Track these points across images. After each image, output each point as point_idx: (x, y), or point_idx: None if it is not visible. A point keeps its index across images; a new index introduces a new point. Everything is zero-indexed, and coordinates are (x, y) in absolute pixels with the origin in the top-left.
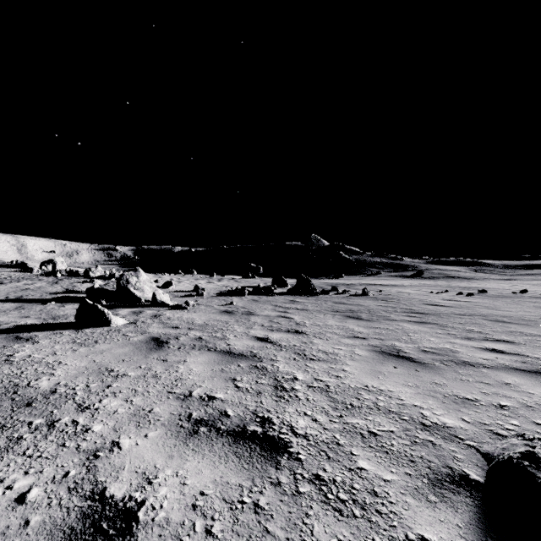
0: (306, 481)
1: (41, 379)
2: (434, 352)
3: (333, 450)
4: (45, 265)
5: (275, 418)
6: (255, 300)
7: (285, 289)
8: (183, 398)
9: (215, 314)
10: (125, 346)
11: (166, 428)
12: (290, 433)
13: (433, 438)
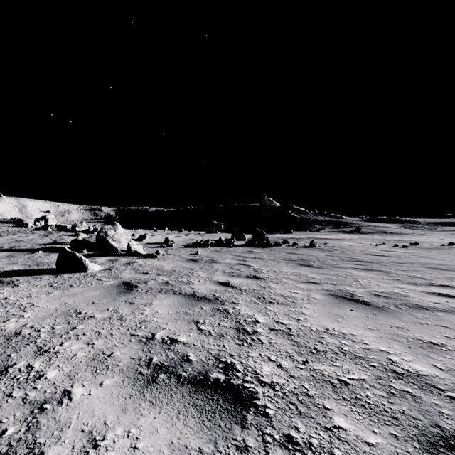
0: (277, 445)
1: (10, 320)
2: (386, 296)
3: (303, 402)
4: (38, 221)
5: (239, 363)
6: (217, 250)
7: (243, 242)
8: (145, 341)
9: (182, 262)
10: (97, 289)
11: (123, 374)
12: (255, 381)
13: (410, 388)
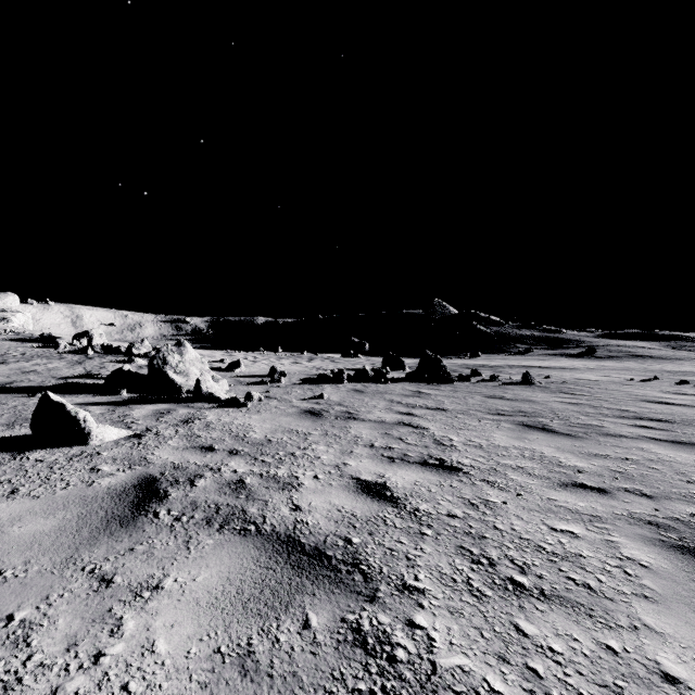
0: None
1: None
2: None
3: None
4: (77, 339)
5: None
6: (359, 390)
7: (401, 373)
8: None
9: (290, 418)
10: (62, 507)
11: None
12: None
13: None
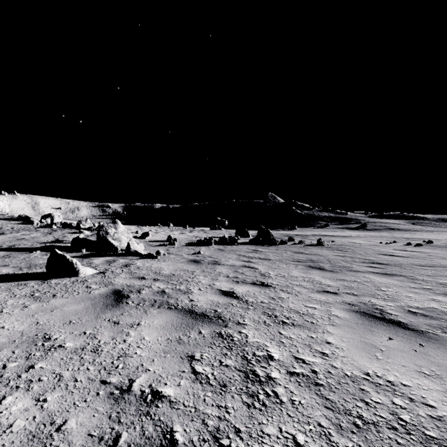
0: None
1: None
2: (425, 315)
3: None
4: (44, 219)
5: None
6: (221, 249)
7: (247, 239)
8: (116, 396)
9: (183, 264)
10: (82, 301)
11: None
12: None
13: None
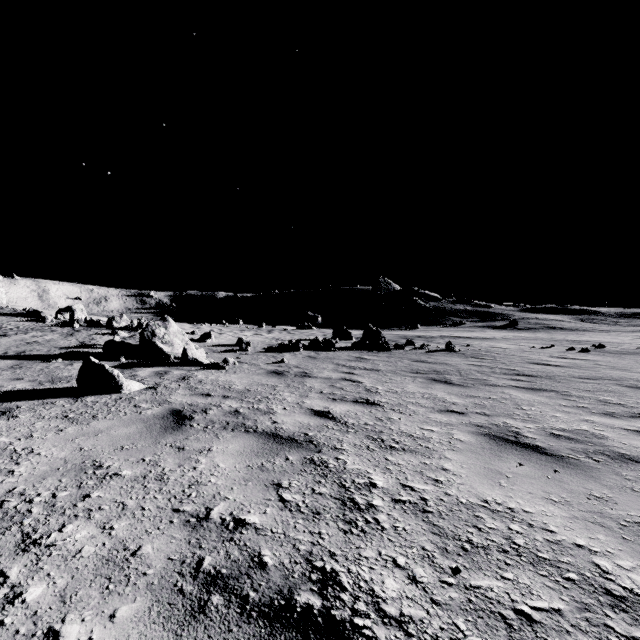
0: None
1: None
2: (570, 438)
3: None
4: (61, 314)
5: (345, 572)
6: (312, 357)
7: (349, 343)
8: (194, 523)
9: (261, 376)
10: (132, 423)
11: (152, 594)
12: (372, 613)
13: None
